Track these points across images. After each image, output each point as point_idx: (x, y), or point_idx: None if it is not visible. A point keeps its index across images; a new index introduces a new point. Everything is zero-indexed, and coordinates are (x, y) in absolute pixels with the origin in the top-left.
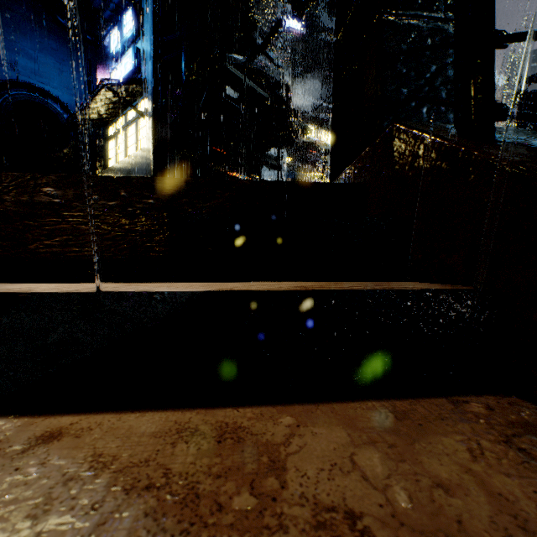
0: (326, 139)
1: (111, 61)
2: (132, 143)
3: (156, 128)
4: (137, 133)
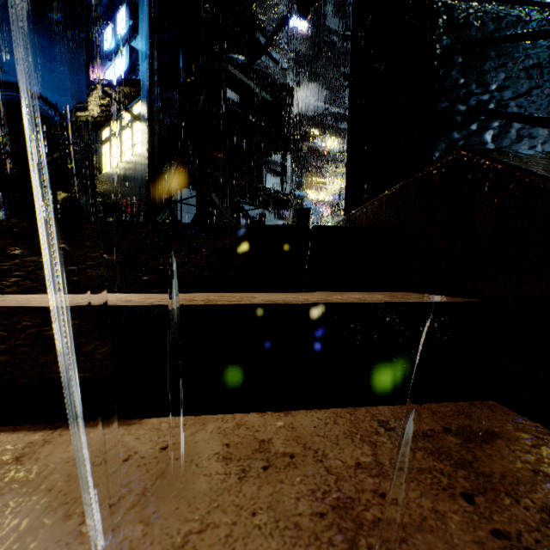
0: (332, 144)
1: (104, 61)
2: (126, 147)
3: (152, 133)
4: (132, 138)
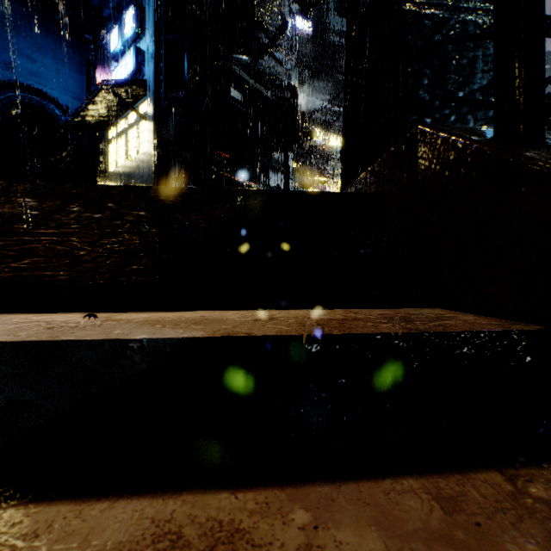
0: (334, 143)
1: (111, 62)
2: (133, 146)
3: (158, 131)
4: (138, 137)
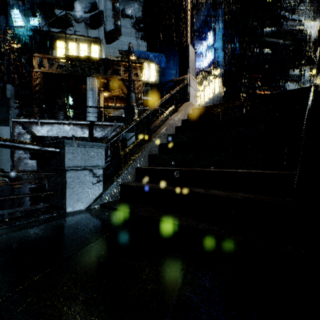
0: None
1: (201, 57)
2: (211, 91)
3: (225, 81)
4: (214, 86)
